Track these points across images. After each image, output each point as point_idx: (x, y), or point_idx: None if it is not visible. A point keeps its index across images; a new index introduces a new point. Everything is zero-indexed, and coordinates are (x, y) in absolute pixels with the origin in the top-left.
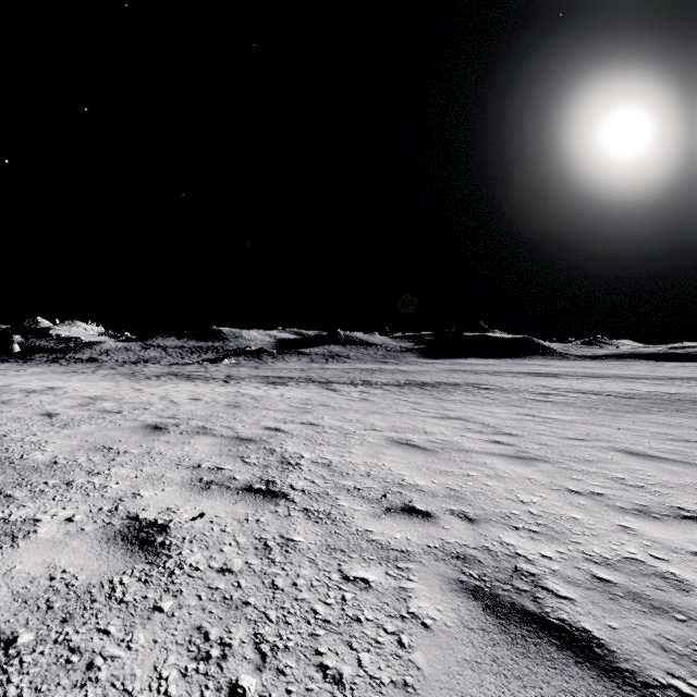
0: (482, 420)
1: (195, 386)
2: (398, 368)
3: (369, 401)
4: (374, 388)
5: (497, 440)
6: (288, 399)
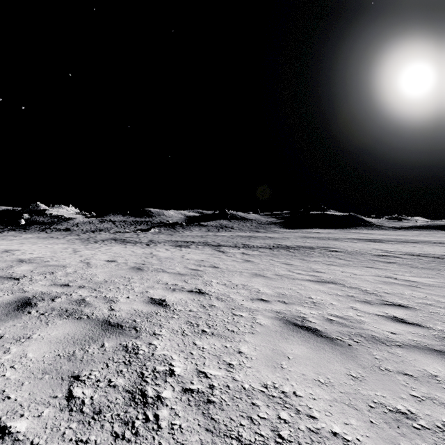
0: (356, 285)
1: (123, 248)
2: (266, 235)
3: (250, 262)
4: (251, 250)
5: (396, 316)
6: (186, 260)
